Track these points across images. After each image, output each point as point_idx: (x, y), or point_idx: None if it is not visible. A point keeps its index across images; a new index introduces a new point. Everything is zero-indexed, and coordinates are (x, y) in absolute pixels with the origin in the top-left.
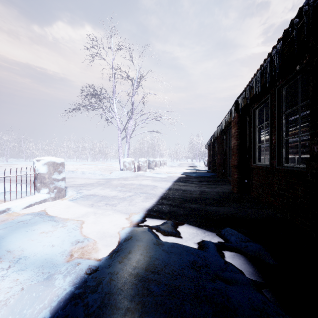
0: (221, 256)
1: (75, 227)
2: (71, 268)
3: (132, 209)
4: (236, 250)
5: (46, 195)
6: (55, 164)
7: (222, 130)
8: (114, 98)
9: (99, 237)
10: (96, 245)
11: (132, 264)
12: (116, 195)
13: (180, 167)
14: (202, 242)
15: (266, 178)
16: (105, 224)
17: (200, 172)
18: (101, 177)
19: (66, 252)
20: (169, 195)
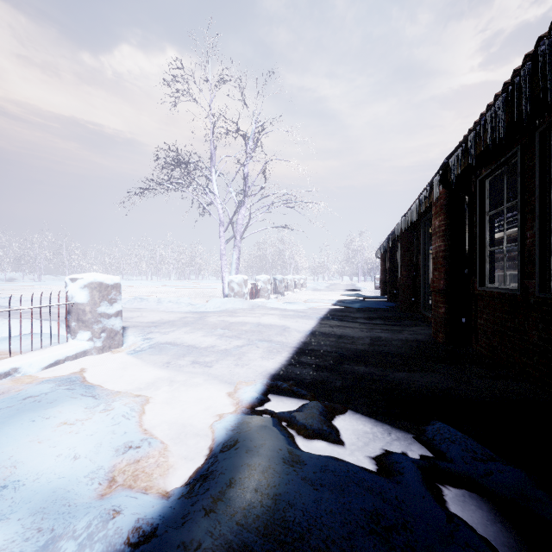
0: (435, 498)
1: (128, 412)
2: (98, 525)
3: (241, 375)
4: (467, 482)
5: (88, 343)
6: (104, 287)
7: (411, 224)
8: (212, 168)
9: (173, 435)
10: (164, 455)
11: (235, 516)
12: (212, 344)
13: (330, 290)
14: (388, 457)
15: (510, 316)
16: (187, 405)
17: (368, 301)
18: (190, 308)
19: (102, 472)
20: (313, 346)
